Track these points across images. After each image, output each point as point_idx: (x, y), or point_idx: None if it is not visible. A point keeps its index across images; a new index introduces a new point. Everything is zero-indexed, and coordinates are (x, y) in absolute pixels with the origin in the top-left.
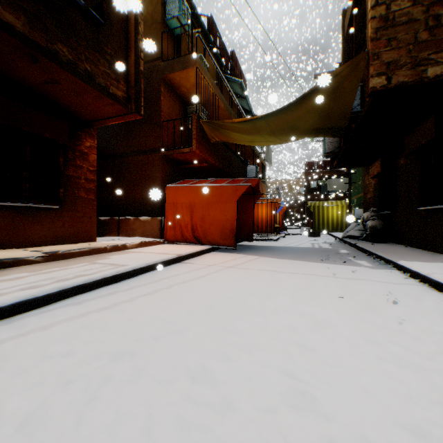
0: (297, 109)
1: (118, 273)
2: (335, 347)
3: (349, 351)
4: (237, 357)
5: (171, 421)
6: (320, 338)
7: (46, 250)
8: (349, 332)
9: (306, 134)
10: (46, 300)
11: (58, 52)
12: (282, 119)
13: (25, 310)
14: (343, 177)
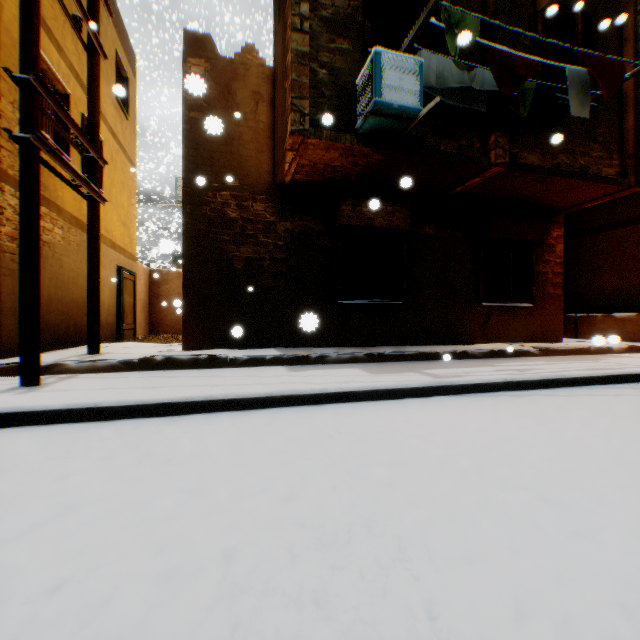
0: None
1: None
2: None
3: None
4: None
5: None
6: None
7: (535, 346)
8: None
9: None
10: (595, 380)
11: (557, 164)
12: None
13: (585, 384)
14: None
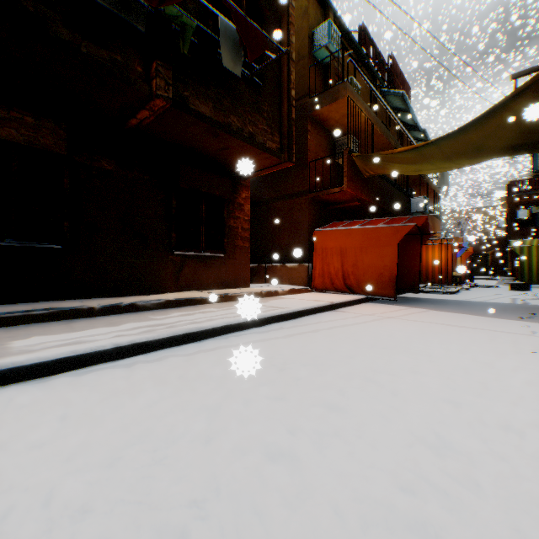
0: (481, 126)
1: (281, 313)
2: (504, 383)
3: (519, 387)
4: (401, 376)
5: (356, 394)
6: (489, 376)
7: (219, 293)
8: (527, 377)
9: (497, 154)
10: (237, 327)
11: (230, 124)
12: (459, 141)
13: (227, 332)
14: None
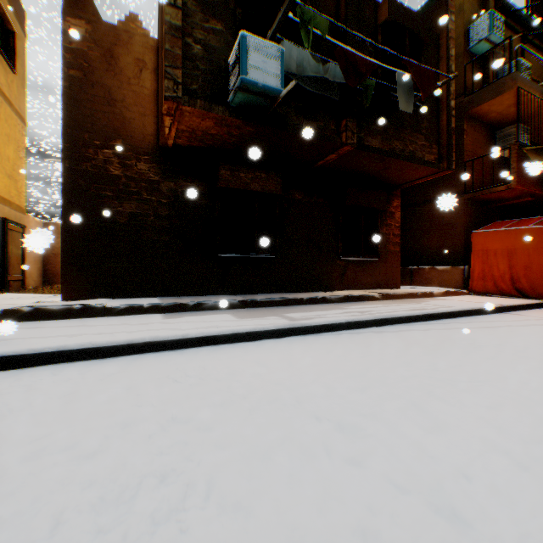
0: None
1: (451, 310)
2: None
3: None
4: None
5: None
6: None
7: (379, 292)
8: None
9: None
10: (416, 318)
11: (394, 148)
12: None
13: (408, 321)
14: None
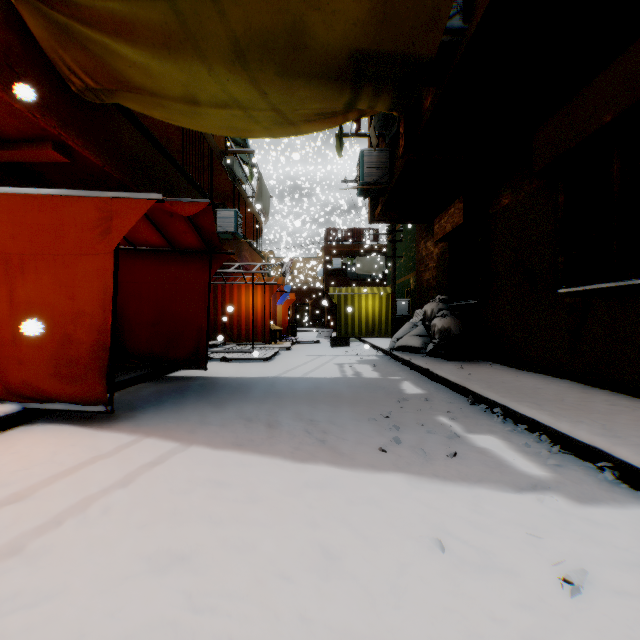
0: None
1: None
2: None
3: None
4: None
5: None
6: None
7: None
8: None
9: (330, 79)
10: None
11: None
12: None
13: None
14: (377, 255)
